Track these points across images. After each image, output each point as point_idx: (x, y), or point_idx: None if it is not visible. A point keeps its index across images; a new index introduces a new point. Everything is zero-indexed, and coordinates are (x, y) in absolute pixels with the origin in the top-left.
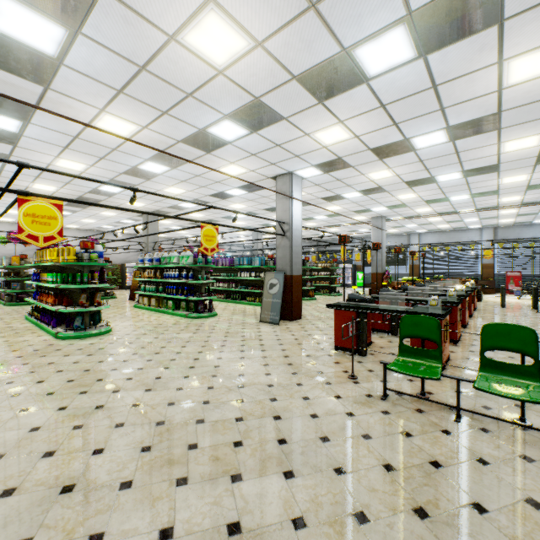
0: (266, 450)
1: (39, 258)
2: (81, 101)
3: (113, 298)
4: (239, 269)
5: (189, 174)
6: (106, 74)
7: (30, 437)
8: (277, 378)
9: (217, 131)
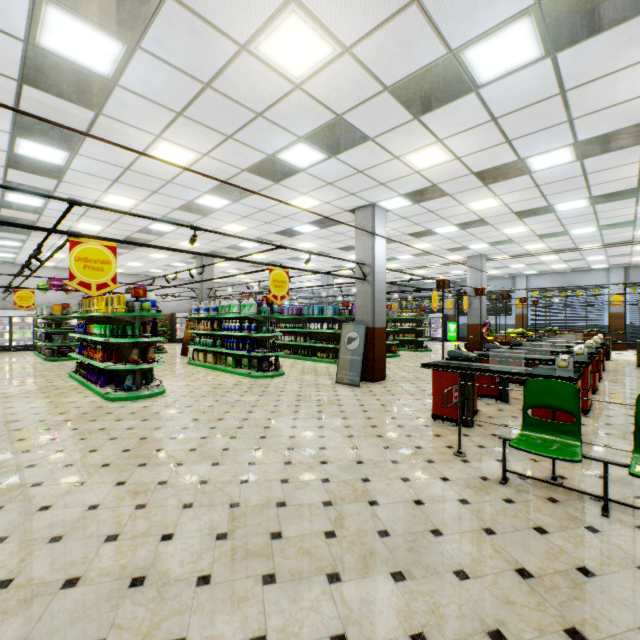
0: (365, 544)
1: (85, 308)
2: (135, 127)
3: (163, 353)
4: (308, 320)
5: (252, 208)
6: (165, 94)
7: (89, 516)
8: (366, 453)
9: (288, 156)
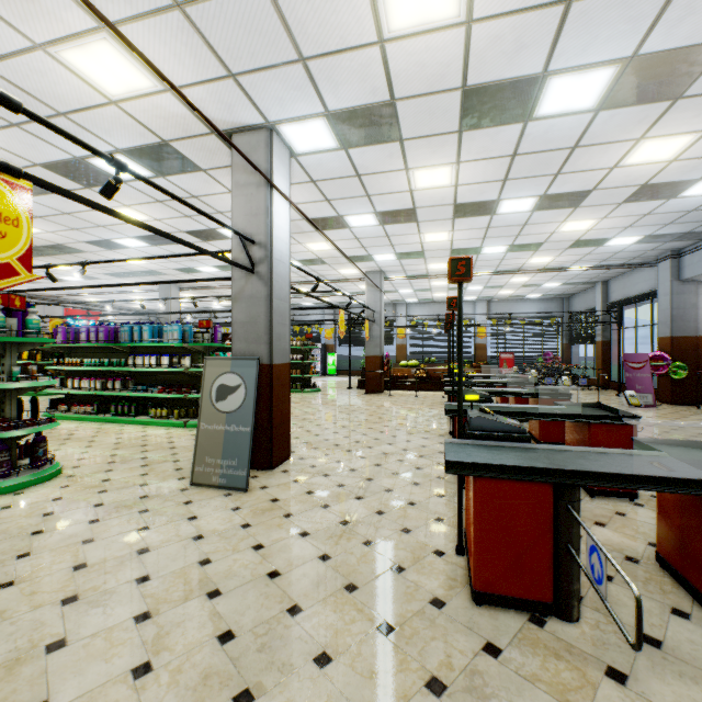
0: None
1: None
2: None
3: None
4: (131, 350)
5: None
6: None
7: None
8: None
9: None
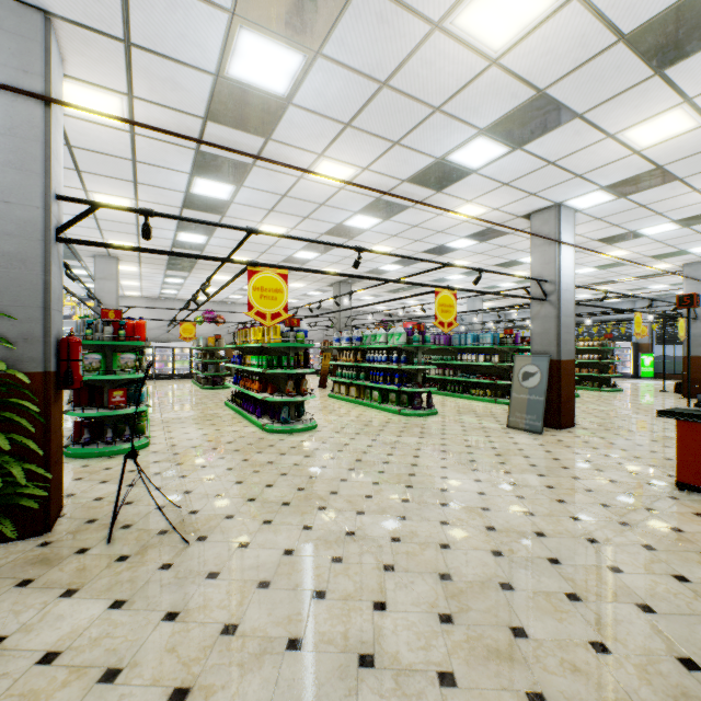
0: (666, 677)
1: (241, 339)
2: (300, 148)
3: None
4: (458, 350)
5: (404, 225)
6: (337, 105)
7: (288, 563)
8: (596, 528)
9: (460, 156)
